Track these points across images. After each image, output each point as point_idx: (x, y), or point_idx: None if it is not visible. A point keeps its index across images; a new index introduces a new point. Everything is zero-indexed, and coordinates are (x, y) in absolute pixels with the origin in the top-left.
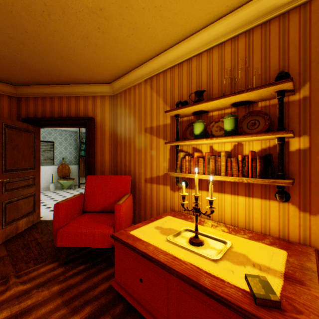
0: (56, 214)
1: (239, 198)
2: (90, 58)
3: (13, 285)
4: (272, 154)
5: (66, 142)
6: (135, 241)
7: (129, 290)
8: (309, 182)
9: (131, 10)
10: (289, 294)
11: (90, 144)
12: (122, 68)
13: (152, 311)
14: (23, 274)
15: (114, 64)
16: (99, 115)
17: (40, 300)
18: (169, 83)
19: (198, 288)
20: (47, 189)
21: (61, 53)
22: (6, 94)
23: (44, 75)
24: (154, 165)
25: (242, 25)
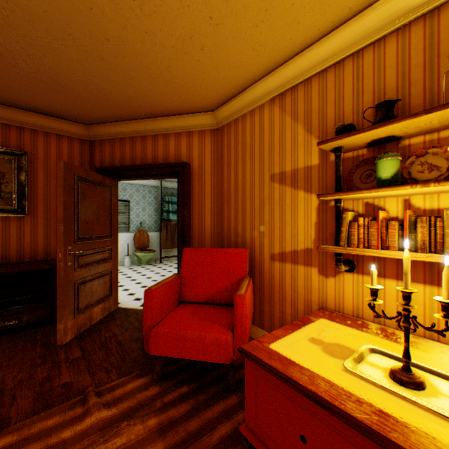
0: (146, 305)
1: None
2: (190, 72)
3: (94, 408)
4: None
5: (144, 201)
6: (286, 365)
7: None
8: None
9: None
10: None
11: (185, 201)
12: (235, 83)
13: None
14: (105, 390)
15: (224, 78)
16: (196, 160)
17: (133, 440)
18: (315, 99)
19: None
20: (121, 263)
21: (151, 69)
22: (77, 138)
23: (124, 106)
24: (287, 233)
25: None
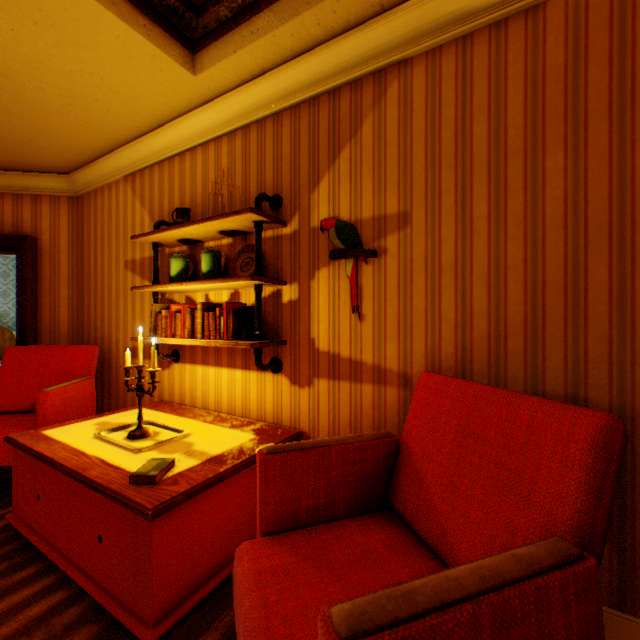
0: None
1: (237, 373)
2: (5, 129)
3: None
4: (268, 307)
5: (6, 282)
6: (40, 441)
7: (29, 519)
8: (299, 344)
9: (51, 72)
10: (189, 472)
11: (26, 287)
12: (81, 151)
13: (50, 537)
14: None
15: (60, 143)
16: (47, 233)
17: None
18: (157, 189)
19: (79, 480)
20: None
21: None
22: None
23: None
24: (138, 326)
25: (237, 118)
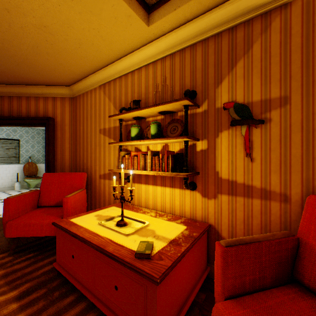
0: (6, 208)
1: (167, 189)
2: (44, 63)
3: None
4: None
5: (33, 140)
6: (71, 226)
7: (66, 267)
8: (208, 174)
9: (73, 30)
10: (164, 251)
11: (50, 143)
12: (78, 73)
13: (80, 280)
14: None
15: (69, 70)
16: (59, 116)
17: None
18: (118, 91)
19: (103, 253)
20: (12, 188)
21: (14, 58)
22: None
23: (0, 75)
24: (106, 162)
25: (167, 49)
